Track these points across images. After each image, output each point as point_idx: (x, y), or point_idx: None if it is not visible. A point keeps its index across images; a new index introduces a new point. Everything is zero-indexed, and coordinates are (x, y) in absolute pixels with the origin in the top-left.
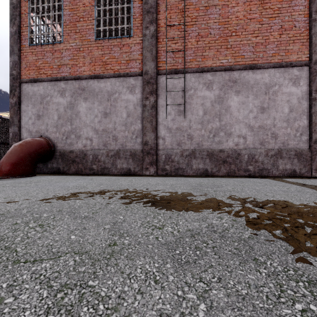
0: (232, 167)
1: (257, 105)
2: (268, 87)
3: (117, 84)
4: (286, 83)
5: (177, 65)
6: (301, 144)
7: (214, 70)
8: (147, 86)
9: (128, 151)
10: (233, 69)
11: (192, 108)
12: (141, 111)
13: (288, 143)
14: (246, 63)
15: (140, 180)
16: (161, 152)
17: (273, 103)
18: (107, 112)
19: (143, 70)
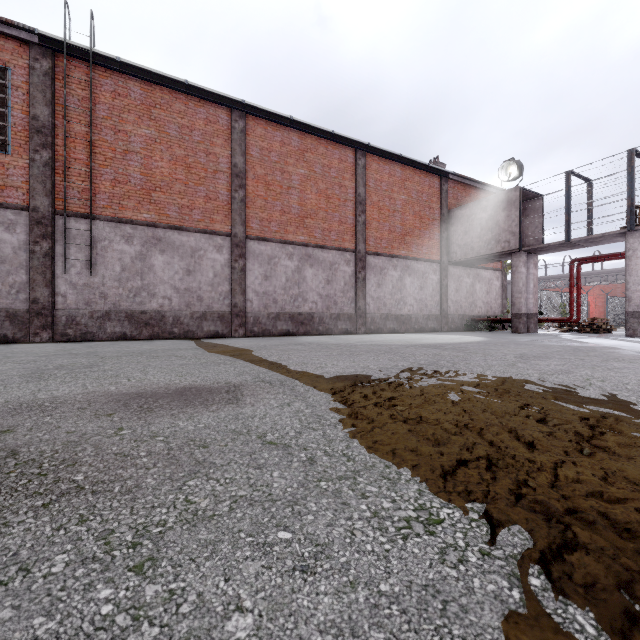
0: (156, 330)
1: (183, 267)
2: (195, 251)
3: None
4: (211, 250)
5: (85, 208)
6: (225, 307)
7: (135, 223)
8: (38, 227)
9: (2, 310)
10: (157, 227)
11: (107, 263)
12: (27, 258)
13: (213, 307)
14: (172, 223)
15: (25, 345)
16: (60, 313)
17: (199, 267)
18: None
19: (31, 205)
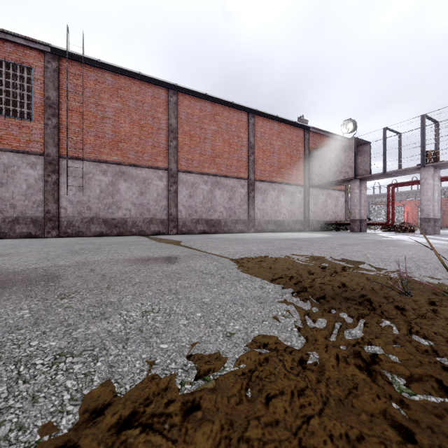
0: (121, 230)
1: (138, 190)
2: (145, 180)
3: (15, 159)
4: (155, 179)
5: (78, 153)
6: (164, 215)
7: (108, 162)
8: (50, 166)
9: (28, 218)
10: (122, 165)
11: (91, 187)
12: (43, 185)
13: (156, 215)
14: (131, 162)
15: (45, 239)
16: (63, 219)
17: (148, 190)
18: (4, 182)
19: (46, 152)
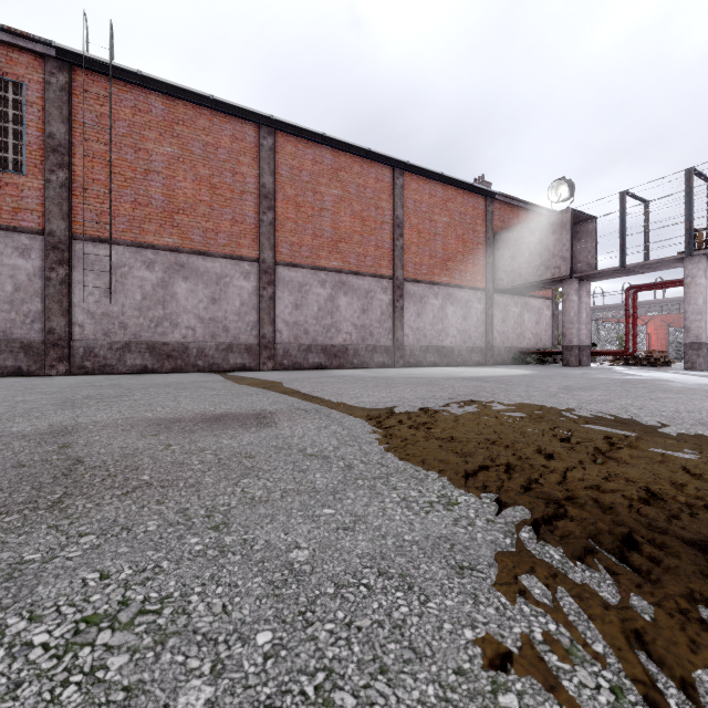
0: (179, 363)
1: (208, 296)
2: (220, 278)
3: None
4: (237, 277)
5: (104, 232)
6: (252, 338)
7: (156, 248)
8: (54, 252)
9: (16, 341)
10: (180, 252)
11: (127, 290)
12: (42, 286)
13: (239, 338)
14: (196, 247)
15: (42, 378)
16: (77, 344)
17: (225, 295)
18: None
19: (47, 229)
